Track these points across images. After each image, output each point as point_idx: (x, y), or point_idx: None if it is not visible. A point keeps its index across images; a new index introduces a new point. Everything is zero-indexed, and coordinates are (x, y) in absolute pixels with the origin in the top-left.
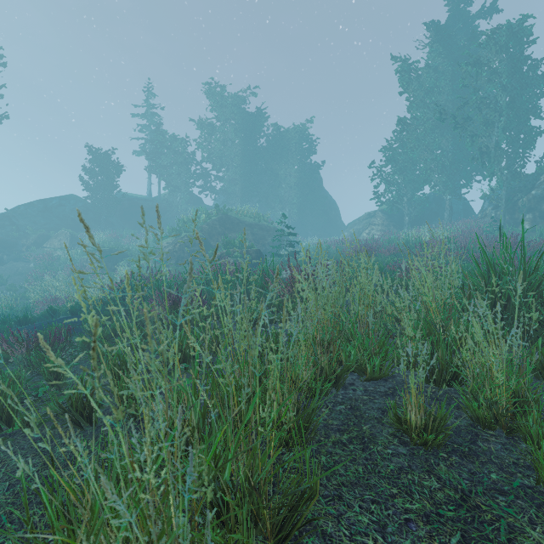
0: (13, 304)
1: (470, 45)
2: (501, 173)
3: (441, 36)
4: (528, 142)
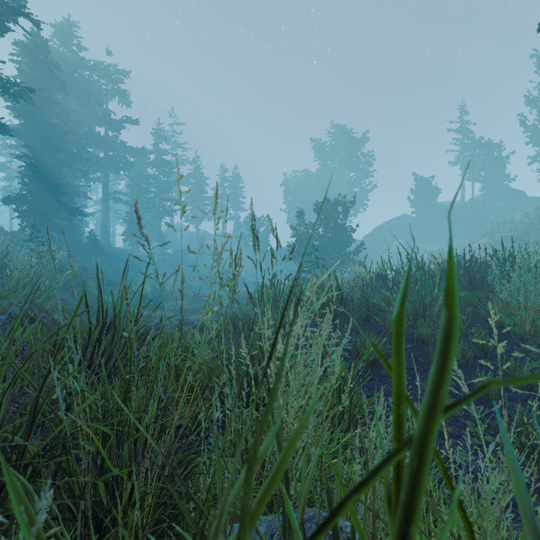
0: None
1: None
2: None
3: None
4: None
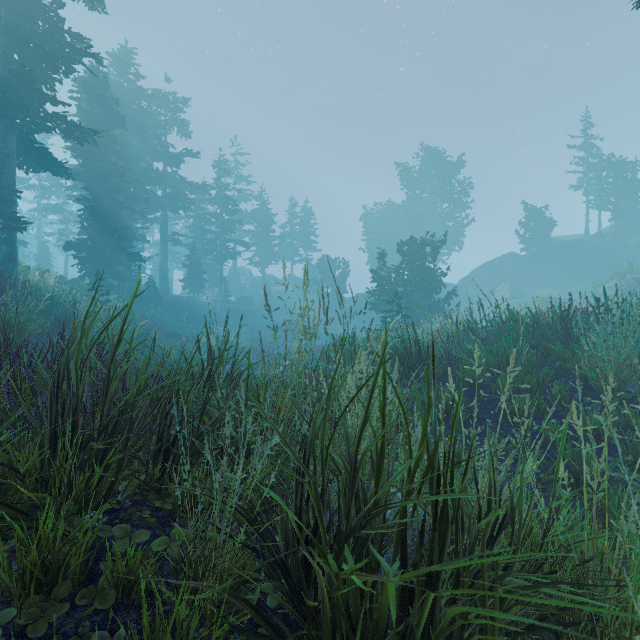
0: None
1: None
2: None
3: None
4: None
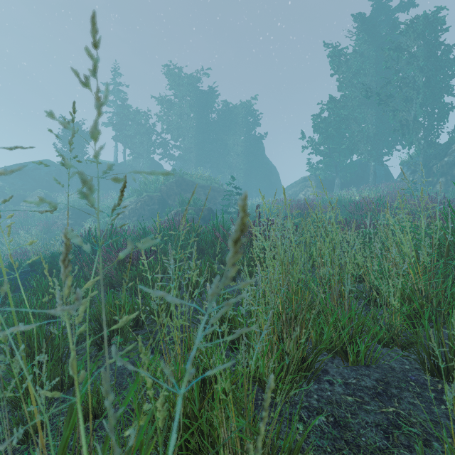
0: None
1: (391, 34)
2: (418, 143)
3: (366, 26)
4: (441, 116)
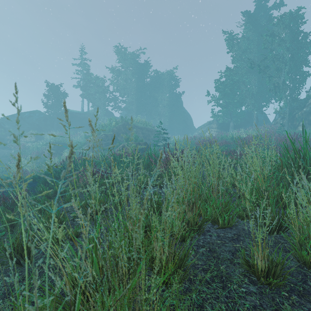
0: (0, 174)
1: (268, 24)
2: (286, 98)
3: (251, 20)
4: (301, 80)
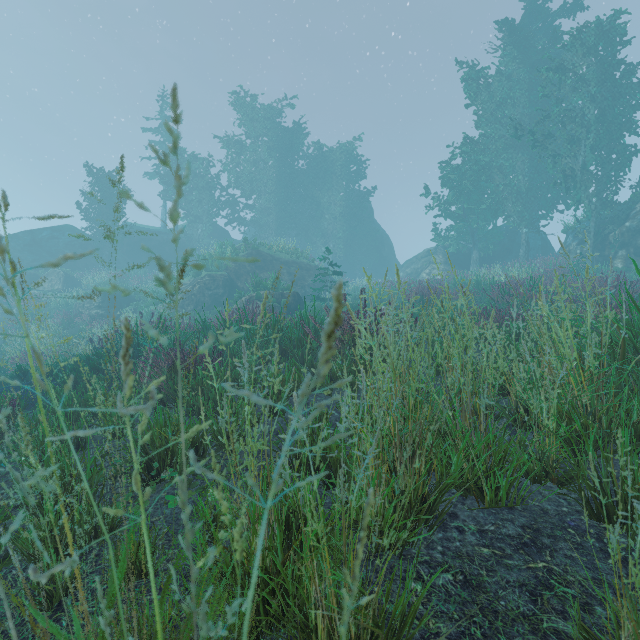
0: None
1: (551, 48)
2: (588, 201)
3: (516, 37)
4: (621, 164)
